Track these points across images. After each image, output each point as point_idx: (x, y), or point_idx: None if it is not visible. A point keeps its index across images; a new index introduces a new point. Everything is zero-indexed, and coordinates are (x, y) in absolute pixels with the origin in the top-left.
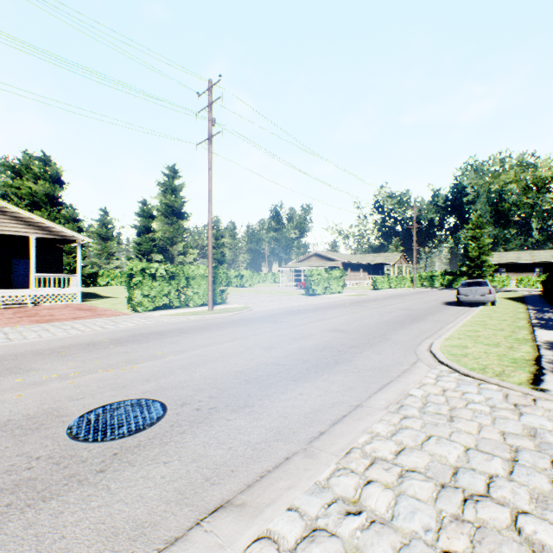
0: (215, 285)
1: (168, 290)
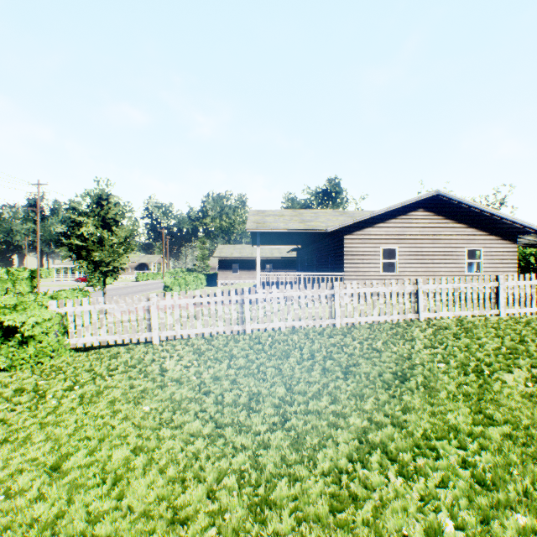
0: (33, 282)
1: (9, 285)
